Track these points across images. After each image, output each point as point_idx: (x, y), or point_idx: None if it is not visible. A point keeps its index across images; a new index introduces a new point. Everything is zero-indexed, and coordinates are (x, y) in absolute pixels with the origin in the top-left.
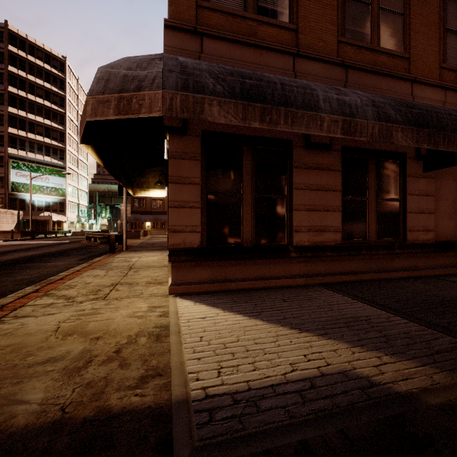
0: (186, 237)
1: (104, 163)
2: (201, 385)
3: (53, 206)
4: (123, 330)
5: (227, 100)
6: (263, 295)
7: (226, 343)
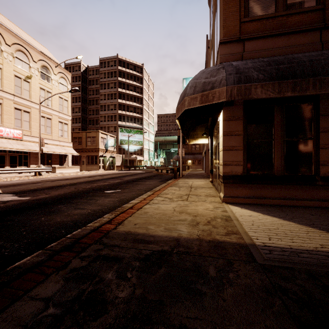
0: (232, 168)
1: (180, 127)
2: (260, 241)
3: (137, 151)
4: (206, 214)
5: (267, 83)
6: (292, 210)
7: (269, 228)
